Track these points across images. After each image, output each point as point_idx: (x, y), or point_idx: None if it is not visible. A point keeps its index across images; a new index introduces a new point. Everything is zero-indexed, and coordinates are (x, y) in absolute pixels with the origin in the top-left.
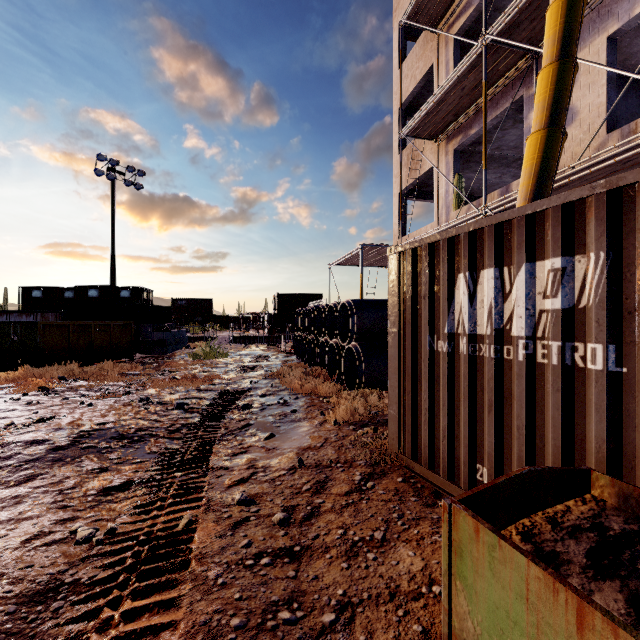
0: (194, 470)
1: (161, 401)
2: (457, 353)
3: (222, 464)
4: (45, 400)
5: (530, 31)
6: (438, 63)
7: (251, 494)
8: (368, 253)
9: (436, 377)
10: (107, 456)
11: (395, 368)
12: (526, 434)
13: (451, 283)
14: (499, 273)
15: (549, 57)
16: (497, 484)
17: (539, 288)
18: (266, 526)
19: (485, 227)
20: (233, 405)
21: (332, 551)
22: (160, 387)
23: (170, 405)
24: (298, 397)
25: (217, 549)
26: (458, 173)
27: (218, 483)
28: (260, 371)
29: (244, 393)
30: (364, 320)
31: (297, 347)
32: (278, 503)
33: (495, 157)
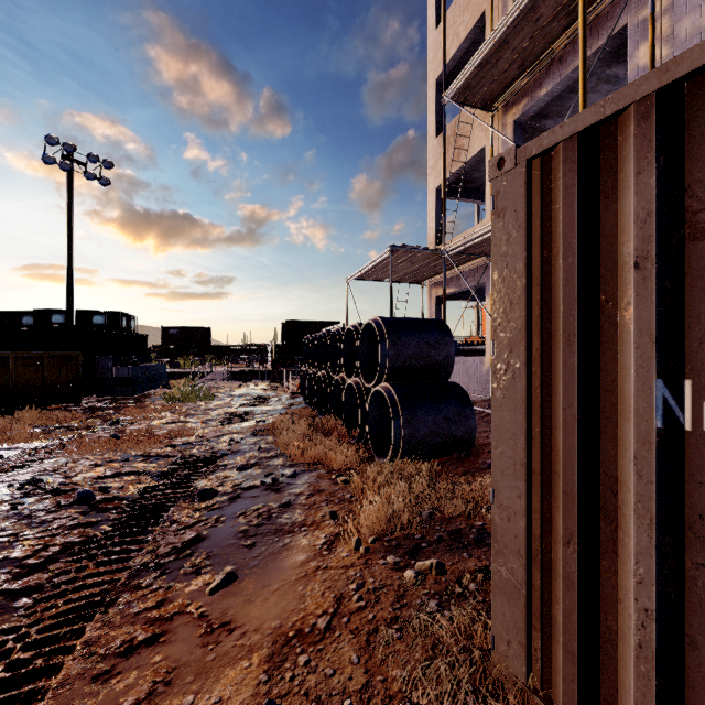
0: None
1: (57, 487)
2: None
3: (75, 703)
4: None
5: None
6: (492, 7)
7: None
8: (398, 261)
9: (693, 518)
10: None
11: (515, 463)
12: None
13: None
14: None
15: None
16: None
17: None
18: None
19: None
20: (187, 489)
21: None
22: (81, 454)
23: (71, 494)
24: (296, 472)
25: None
26: None
27: None
28: (250, 421)
29: (214, 462)
30: (400, 348)
31: (305, 386)
32: None
33: None
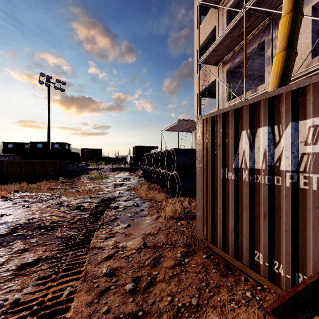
0: (80, 250)
1: (68, 204)
2: (241, 180)
3: (98, 245)
4: (3, 204)
5: (269, 4)
6: (218, 25)
7: (113, 268)
8: (181, 124)
9: (227, 194)
10: (29, 240)
11: (200, 188)
12: (292, 235)
13: (237, 137)
14: (271, 129)
15: (286, 10)
16: (298, 292)
17: (301, 138)
18: (121, 294)
19: (261, 100)
20: (108, 206)
21: (164, 316)
22: (69, 196)
23: (73, 207)
24: (144, 201)
25: (85, 316)
26: (229, 82)
27: (94, 259)
28: (125, 186)
29: (115, 199)
30: (180, 159)
31: (144, 173)
32: (129, 275)
33: (247, 75)
